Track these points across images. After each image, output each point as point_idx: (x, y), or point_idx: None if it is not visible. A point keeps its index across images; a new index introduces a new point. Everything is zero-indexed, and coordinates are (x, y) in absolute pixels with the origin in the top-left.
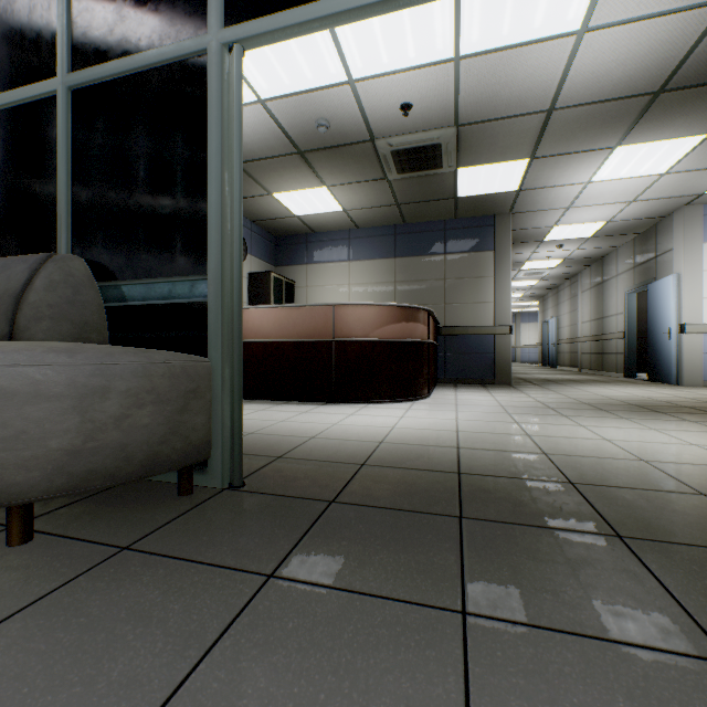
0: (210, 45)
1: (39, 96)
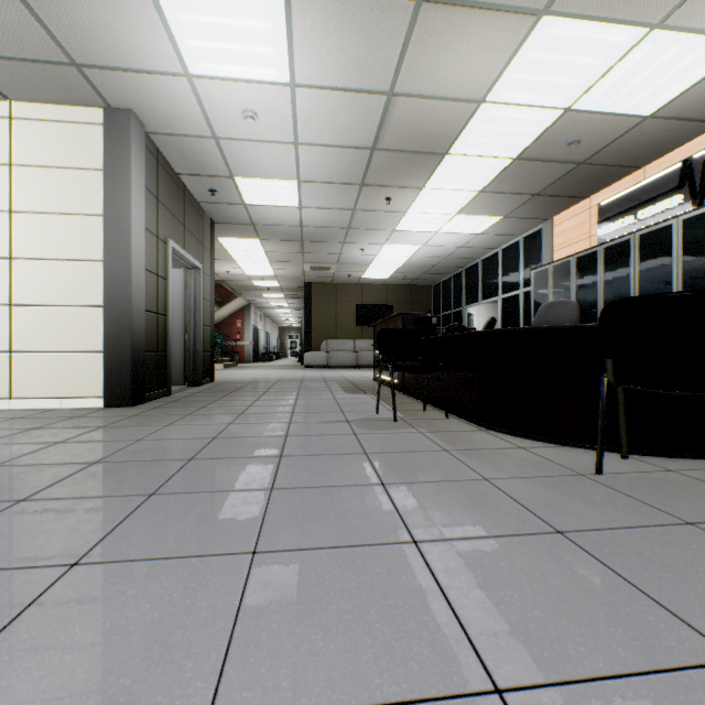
0: (463, 309)
1: (450, 313)
